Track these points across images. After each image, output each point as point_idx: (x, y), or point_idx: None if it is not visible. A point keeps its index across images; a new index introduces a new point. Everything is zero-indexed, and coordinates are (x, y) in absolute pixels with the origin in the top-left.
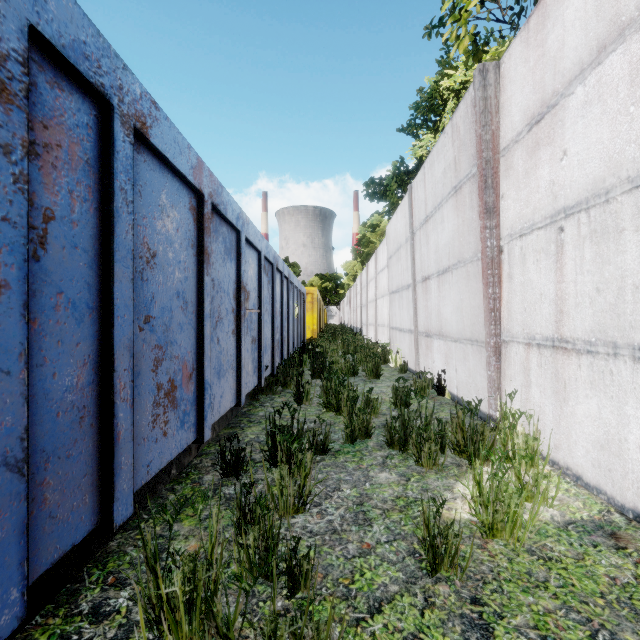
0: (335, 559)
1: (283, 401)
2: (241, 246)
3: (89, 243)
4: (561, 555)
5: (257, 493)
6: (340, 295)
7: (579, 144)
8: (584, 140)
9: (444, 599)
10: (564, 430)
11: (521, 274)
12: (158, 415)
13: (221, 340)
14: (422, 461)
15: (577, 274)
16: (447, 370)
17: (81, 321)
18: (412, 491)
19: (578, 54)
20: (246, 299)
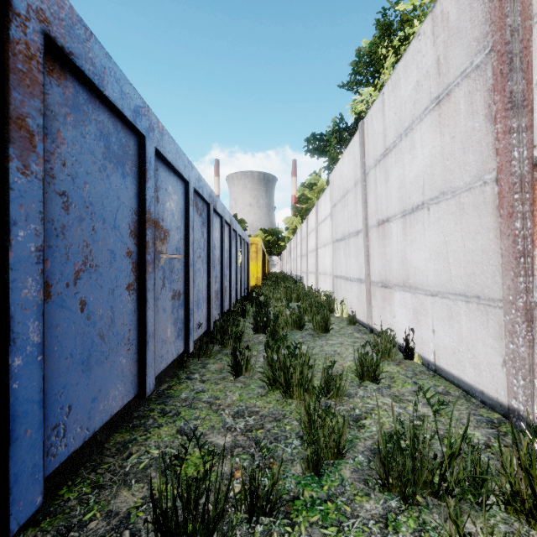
0: None
1: (217, 370)
2: (146, 159)
3: None
4: None
5: None
6: (281, 247)
7: None
8: None
9: None
10: None
11: None
12: None
13: (94, 303)
14: None
15: None
16: (417, 329)
17: None
18: None
19: None
20: (161, 240)
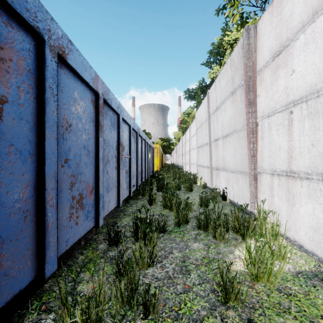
0: (170, 295)
1: (142, 203)
2: (120, 122)
3: (30, 117)
4: (296, 292)
5: (127, 255)
6: (171, 149)
7: (301, 66)
8: (304, 63)
9: (232, 320)
10: (293, 220)
11: (268, 137)
12: (72, 213)
13: (109, 172)
14: (216, 237)
15: (300, 136)
16: (227, 187)
17: (25, 161)
18: (211, 254)
19: (301, 17)
20: (122, 150)
